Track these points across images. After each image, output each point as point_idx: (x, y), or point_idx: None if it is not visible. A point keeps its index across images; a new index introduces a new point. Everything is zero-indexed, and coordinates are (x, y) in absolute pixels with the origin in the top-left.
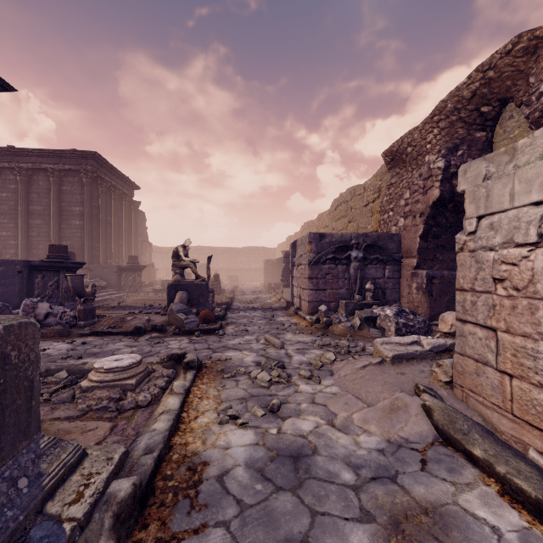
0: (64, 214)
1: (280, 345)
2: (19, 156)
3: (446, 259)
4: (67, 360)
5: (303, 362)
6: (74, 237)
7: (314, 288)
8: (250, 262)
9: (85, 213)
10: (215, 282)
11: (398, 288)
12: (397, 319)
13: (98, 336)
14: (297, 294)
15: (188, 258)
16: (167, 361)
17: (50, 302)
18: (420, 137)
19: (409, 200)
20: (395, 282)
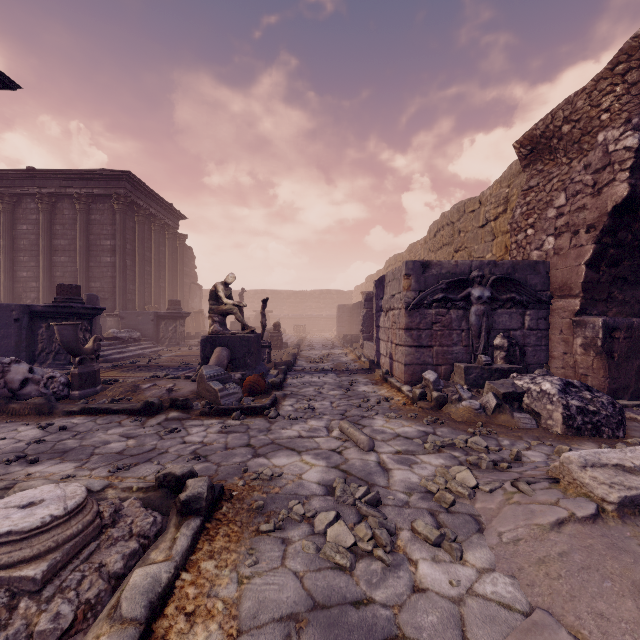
0: (93, 249)
1: (367, 445)
2: (41, 180)
3: (629, 299)
4: (12, 465)
5: (413, 488)
6: (104, 278)
7: (413, 345)
8: (321, 308)
9: (116, 247)
10: (275, 333)
11: (545, 345)
12: (566, 399)
13: (91, 415)
14: (386, 352)
15: (231, 300)
16: (155, 487)
17: (57, 359)
18: (588, 103)
19: (565, 208)
20: (541, 335)
